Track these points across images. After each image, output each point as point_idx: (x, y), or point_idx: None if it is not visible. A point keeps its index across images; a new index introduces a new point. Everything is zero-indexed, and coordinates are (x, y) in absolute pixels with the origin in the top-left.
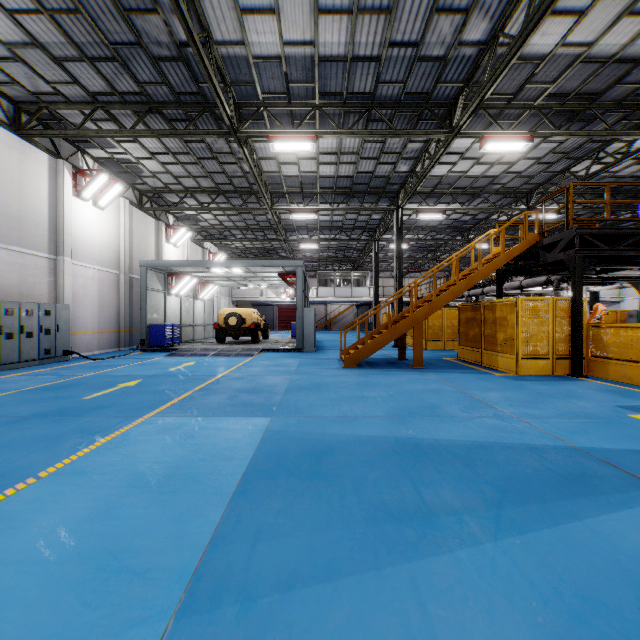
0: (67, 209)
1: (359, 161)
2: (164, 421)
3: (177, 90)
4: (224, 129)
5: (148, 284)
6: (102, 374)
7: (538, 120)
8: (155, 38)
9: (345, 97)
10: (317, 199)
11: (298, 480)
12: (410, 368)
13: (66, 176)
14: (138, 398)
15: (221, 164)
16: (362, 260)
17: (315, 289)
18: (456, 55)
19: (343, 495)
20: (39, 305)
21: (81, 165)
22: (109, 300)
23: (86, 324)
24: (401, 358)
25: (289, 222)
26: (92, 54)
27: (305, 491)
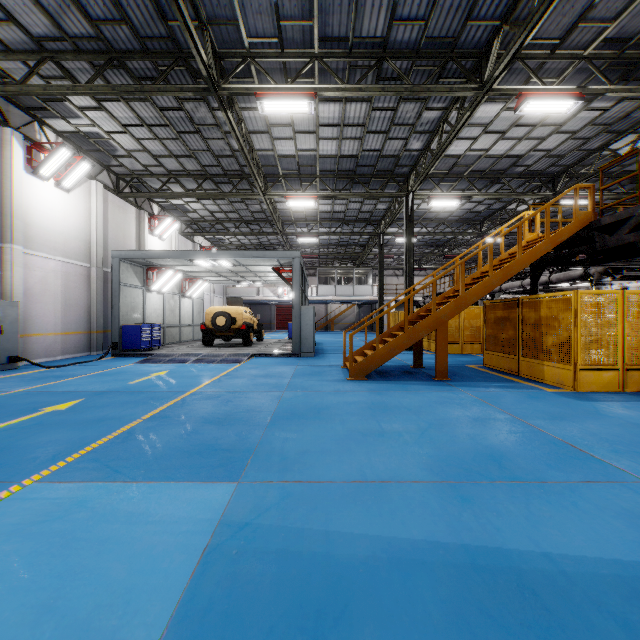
0: (18, 188)
1: (365, 136)
2: (51, 494)
3: (141, 33)
4: (201, 84)
5: (122, 279)
6: (38, 390)
7: (583, 78)
8: None
9: (351, 43)
10: (317, 185)
11: None
12: (432, 380)
13: (17, 148)
14: (50, 435)
15: (205, 139)
16: (365, 256)
17: (315, 287)
18: None
19: None
20: None
21: (39, 138)
22: (77, 297)
23: (46, 325)
24: (417, 366)
25: (286, 213)
26: None
27: None
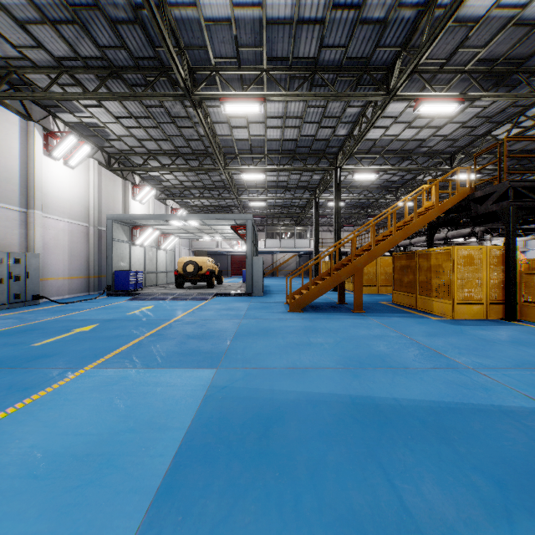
0: (38, 167)
1: (302, 125)
2: (104, 373)
3: (135, 55)
4: (179, 92)
5: (114, 235)
6: (63, 318)
7: (467, 85)
8: (111, 0)
9: (291, 62)
10: (265, 161)
11: (241, 465)
12: (351, 312)
13: (37, 137)
14: (87, 345)
15: (179, 128)
16: (304, 216)
17: (263, 241)
18: (396, 18)
19: (298, 493)
20: (9, 254)
21: (52, 128)
22: (79, 250)
23: (57, 271)
24: (341, 302)
25: (240, 182)
26: (53, 17)
27: (249, 486)
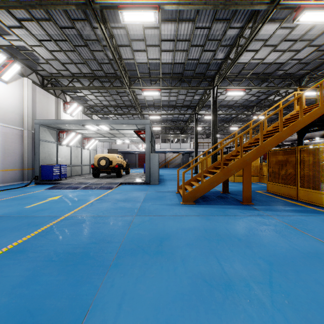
0: None
1: (190, 49)
2: None
3: None
4: (81, 1)
5: (41, 137)
6: None
7: None
8: None
9: None
10: (160, 83)
11: None
12: (241, 204)
13: None
14: None
15: (91, 51)
16: (186, 127)
17: (159, 144)
18: None
19: None
20: None
21: None
22: (14, 148)
23: None
24: (225, 191)
25: (143, 101)
26: None
27: None
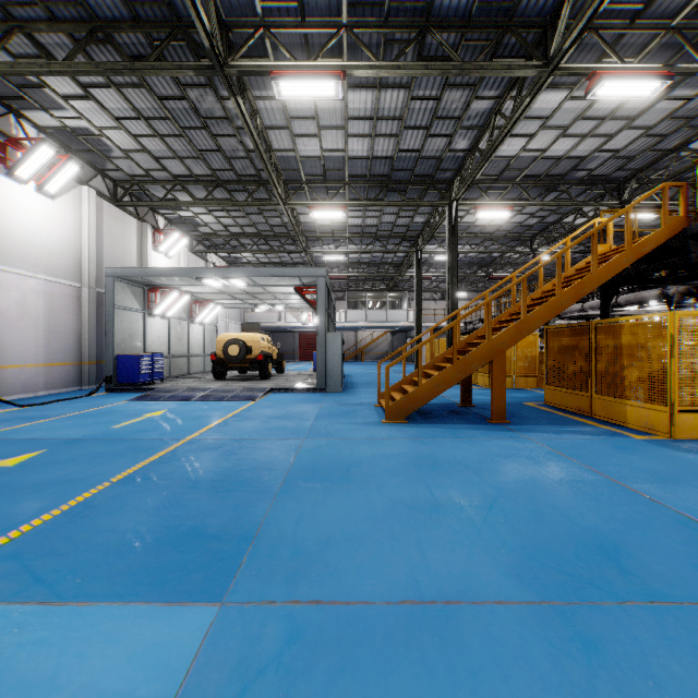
0: None
1: (402, 132)
2: None
3: None
4: (204, 61)
5: (117, 300)
6: None
7: (667, 57)
8: None
9: (387, 10)
10: (345, 193)
11: None
12: (488, 423)
13: None
14: None
15: (214, 137)
16: (399, 277)
17: (343, 312)
18: None
19: None
20: None
21: (16, 133)
22: (64, 322)
23: (25, 354)
24: (465, 404)
25: (310, 227)
26: None
27: None
